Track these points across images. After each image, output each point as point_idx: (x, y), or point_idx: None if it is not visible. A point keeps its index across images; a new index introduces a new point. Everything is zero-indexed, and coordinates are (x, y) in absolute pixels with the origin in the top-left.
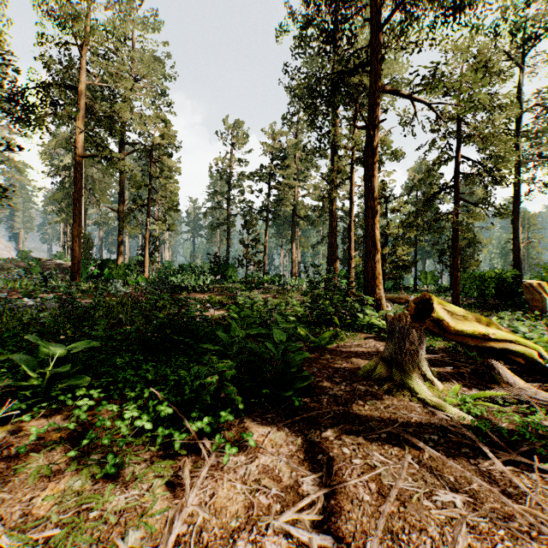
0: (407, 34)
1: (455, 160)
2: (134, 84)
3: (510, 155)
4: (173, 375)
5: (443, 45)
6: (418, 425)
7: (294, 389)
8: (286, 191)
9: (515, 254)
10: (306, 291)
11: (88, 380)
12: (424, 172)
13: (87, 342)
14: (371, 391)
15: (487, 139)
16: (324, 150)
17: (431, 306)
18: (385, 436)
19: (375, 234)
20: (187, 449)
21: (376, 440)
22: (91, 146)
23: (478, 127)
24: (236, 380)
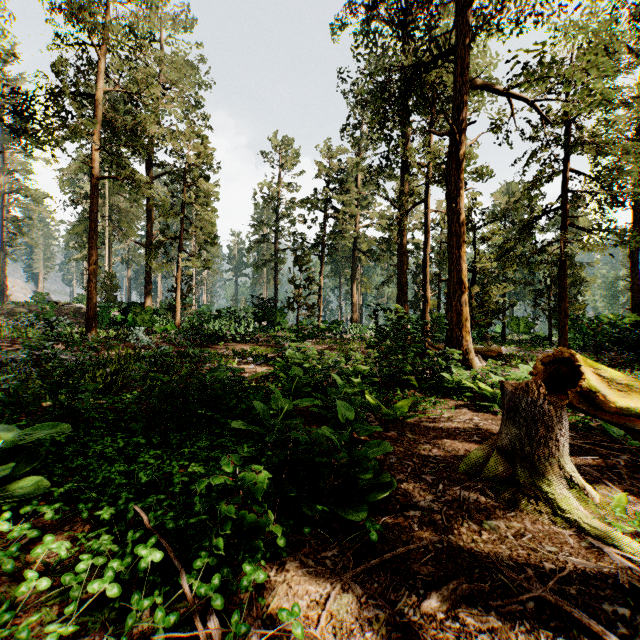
0: (501, 14)
1: (563, 175)
2: (164, 94)
3: (639, 165)
4: (180, 474)
5: (552, 23)
6: (581, 577)
7: (367, 506)
8: (345, 220)
9: (633, 295)
10: (374, 342)
11: (46, 485)
12: (522, 191)
13: (50, 425)
14: (484, 502)
15: (607, 145)
16: (392, 169)
17: (570, 368)
18: (533, 606)
19: (461, 268)
20: (179, 639)
21: (519, 617)
22: (111, 167)
23: (592, 132)
24: (274, 495)
